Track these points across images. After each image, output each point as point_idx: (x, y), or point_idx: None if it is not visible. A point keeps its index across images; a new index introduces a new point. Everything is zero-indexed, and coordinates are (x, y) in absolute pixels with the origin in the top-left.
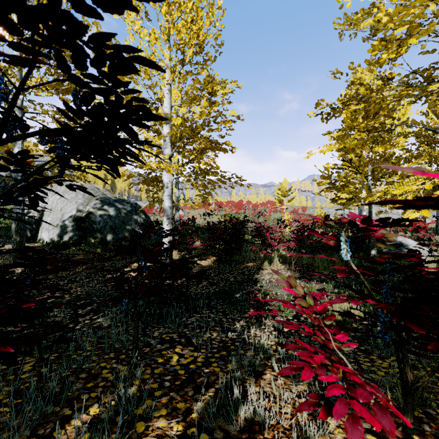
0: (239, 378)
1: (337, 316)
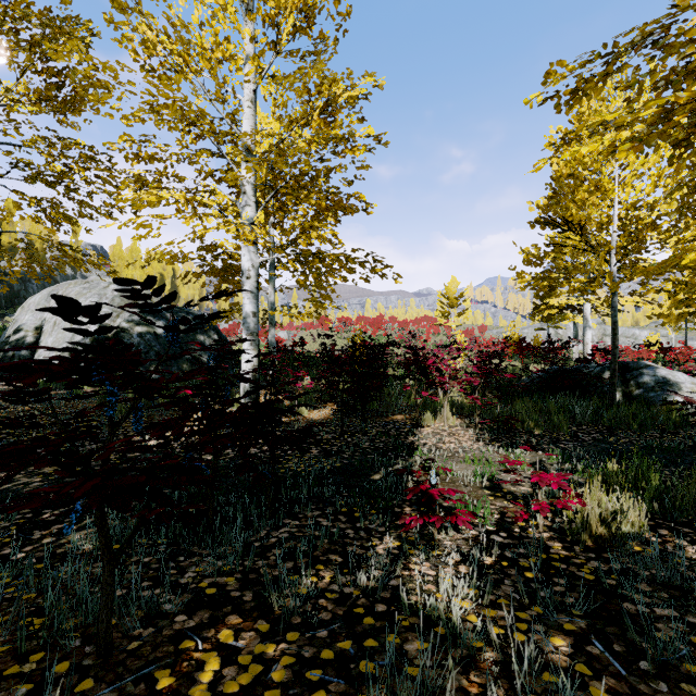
0: None
1: (595, 526)
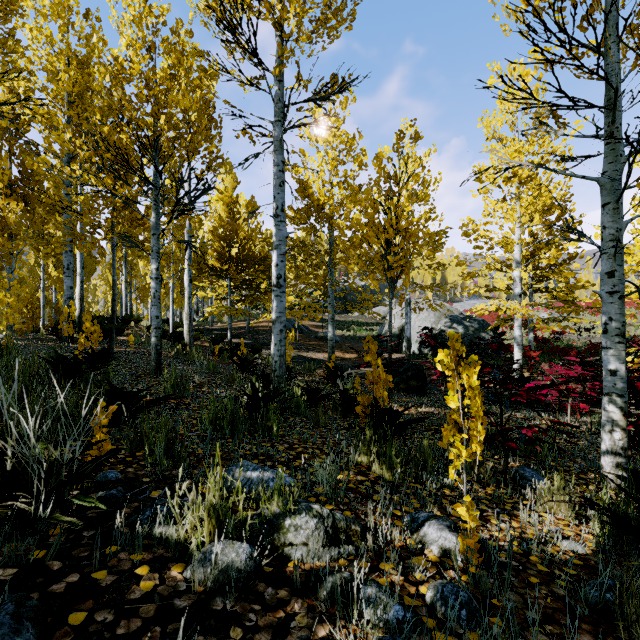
0: None
1: None
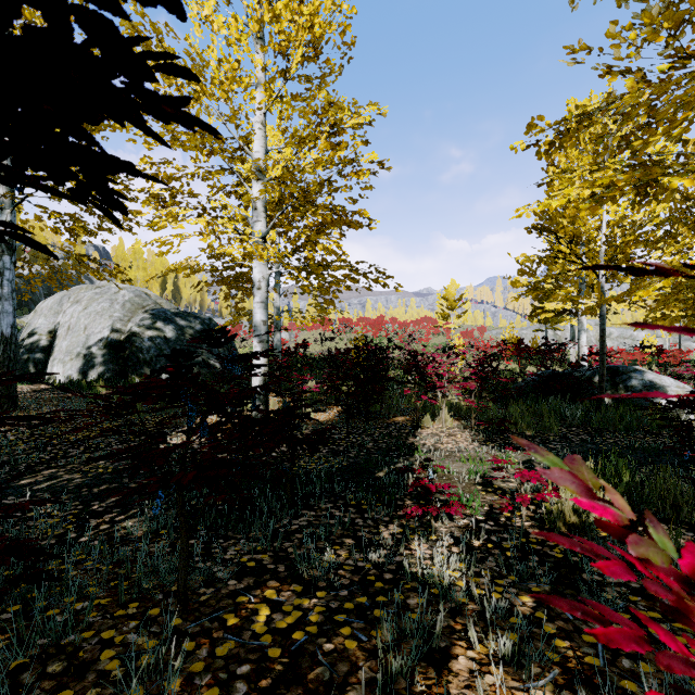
0: (400, 671)
1: (569, 516)
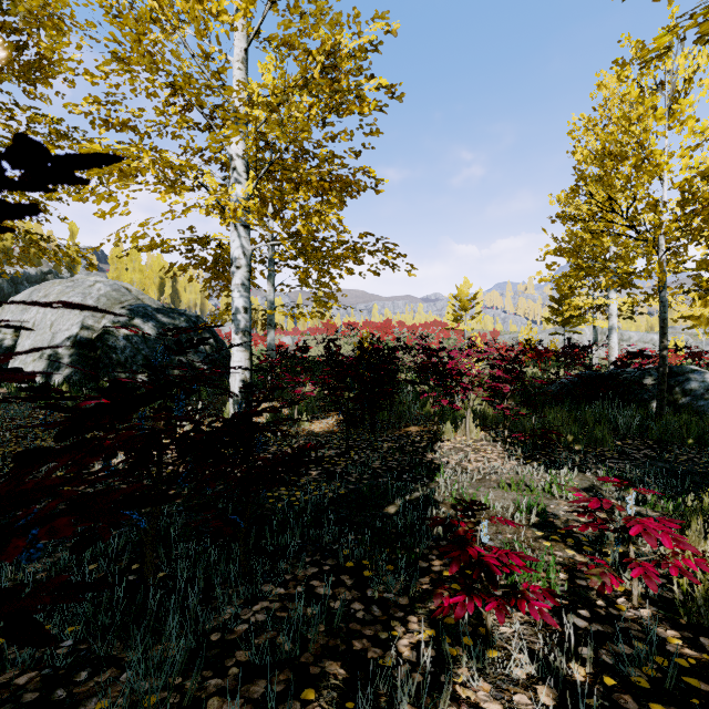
0: None
1: None
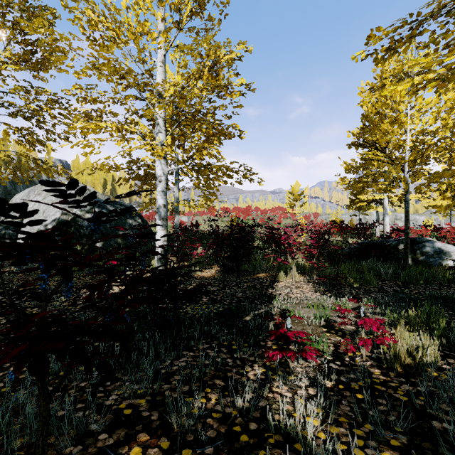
0: None
1: (404, 358)
